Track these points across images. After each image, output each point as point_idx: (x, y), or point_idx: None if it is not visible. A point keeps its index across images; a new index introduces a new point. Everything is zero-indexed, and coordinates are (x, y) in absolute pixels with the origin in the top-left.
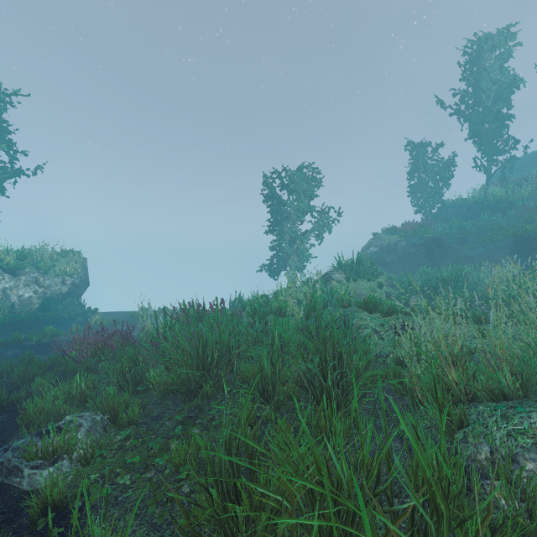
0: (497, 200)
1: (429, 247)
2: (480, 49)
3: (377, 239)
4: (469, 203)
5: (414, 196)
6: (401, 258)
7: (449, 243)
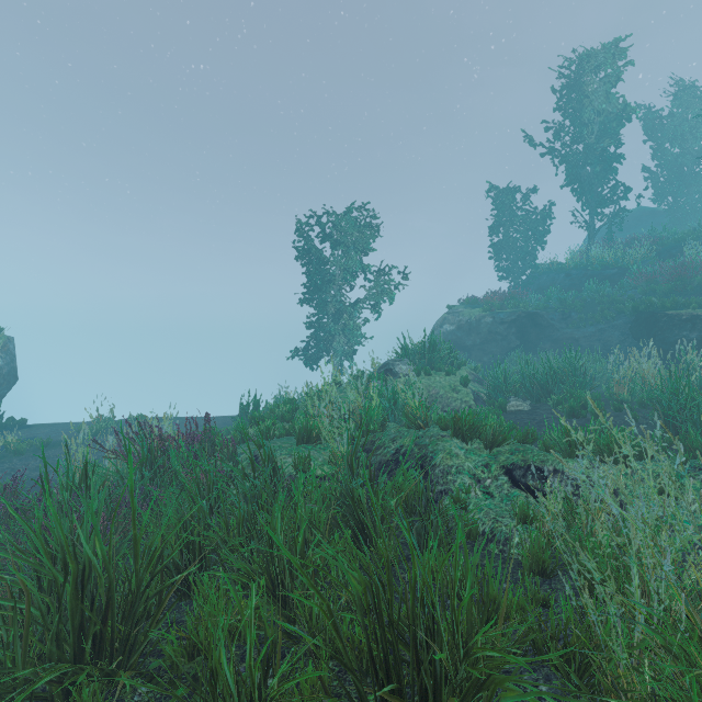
0: (603, 265)
1: (522, 325)
2: (581, 70)
3: (453, 314)
4: (568, 268)
5: (500, 258)
6: (485, 340)
7: (548, 320)
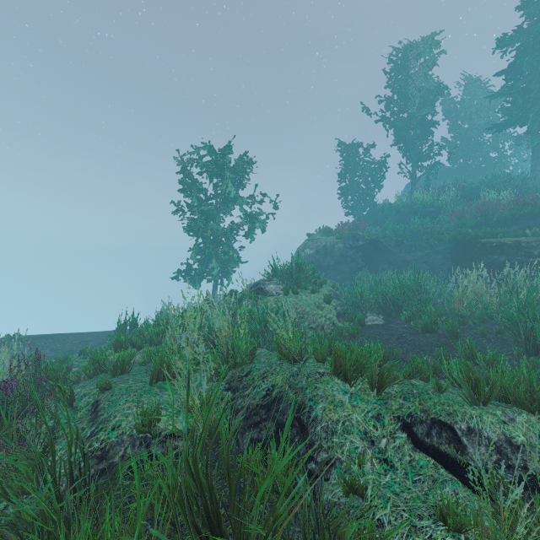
0: (423, 205)
1: (366, 249)
2: (406, 56)
3: (312, 240)
4: (398, 207)
5: (347, 197)
6: (338, 262)
7: (386, 246)
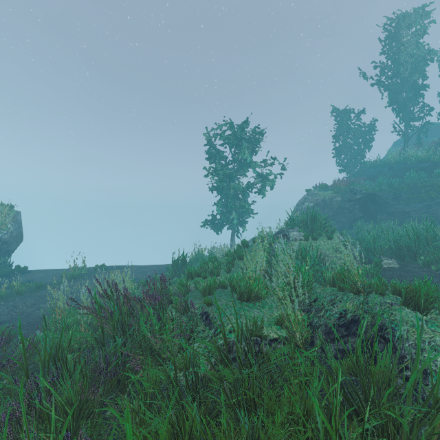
0: (417, 161)
1: (364, 202)
2: (398, 26)
3: (311, 195)
4: (390, 163)
5: (340, 157)
6: (336, 213)
7: (384, 199)
